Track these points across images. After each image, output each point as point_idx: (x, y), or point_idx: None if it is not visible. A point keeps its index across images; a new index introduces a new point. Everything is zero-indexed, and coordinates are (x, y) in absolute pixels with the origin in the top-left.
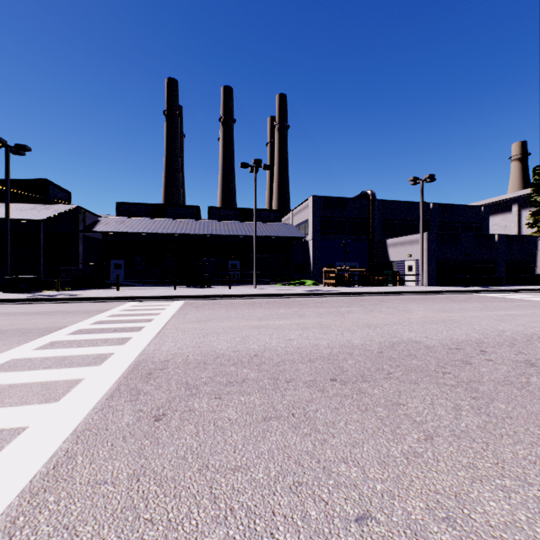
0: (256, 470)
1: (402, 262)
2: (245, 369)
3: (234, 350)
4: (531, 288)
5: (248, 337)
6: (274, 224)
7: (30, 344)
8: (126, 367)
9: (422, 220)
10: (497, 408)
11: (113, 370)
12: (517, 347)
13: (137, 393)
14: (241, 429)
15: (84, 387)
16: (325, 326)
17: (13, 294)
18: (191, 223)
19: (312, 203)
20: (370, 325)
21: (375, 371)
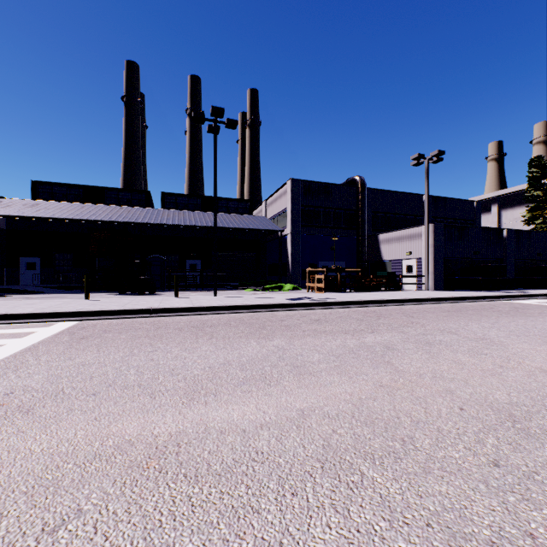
0: None
1: (398, 262)
2: None
3: None
4: None
5: None
6: (244, 215)
7: None
8: None
9: (427, 209)
10: None
11: None
12: None
13: None
14: None
15: None
16: (395, 439)
17: None
18: (136, 210)
19: (291, 188)
20: (513, 415)
21: None
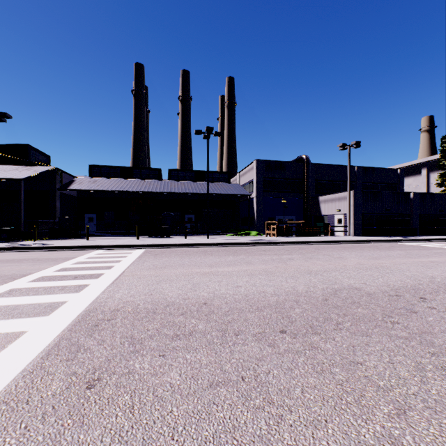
0: None
1: (332, 216)
2: (194, 320)
3: (185, 298)
4: (442, 238)
5: (199, 284)
6: (224, 183)
7: None
8: (74, 317)
9: (349, 180)
10: None
11: (60, 321)
12: None
13: (77, 350)
14: (184, 400)
15: (23, 342)
16: (270, 273)
17: None
18: (154, 182)
19: (256, 166)
20: (311, 271)
21: (323, 321)
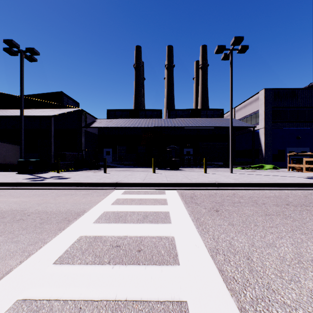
0: None
1: None
2: None
3: None
4: None
5: None
6: (220, 118)
7: None
8: None
9: None
10: None
11: None
12: None
13: None
14: None
15: None
16: None
17: (18, 176)
18: (157, 120)
19: (264, 95)
20: None
21: None
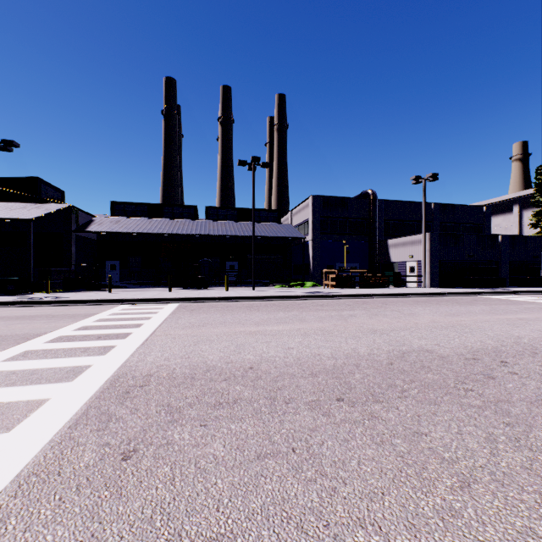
0: (245, 541)
1: (403, 263)
2: (238, 386)
3: (227, 361)
4: (536, 290)
5: (243, 346)
6: (273, 224)
7: (0, 354)
8: (102, 383)
9: (424, 220)
10: (539, 439)
11: (85, 388)
12: (540, 356)
13: (108, 419)
14: (229, 472)
15: (46, 411)
16: (327, 332)
17: None
18: (188, 223)
19: (312, 203)
20: (376, 330)
21: (386, 388)
